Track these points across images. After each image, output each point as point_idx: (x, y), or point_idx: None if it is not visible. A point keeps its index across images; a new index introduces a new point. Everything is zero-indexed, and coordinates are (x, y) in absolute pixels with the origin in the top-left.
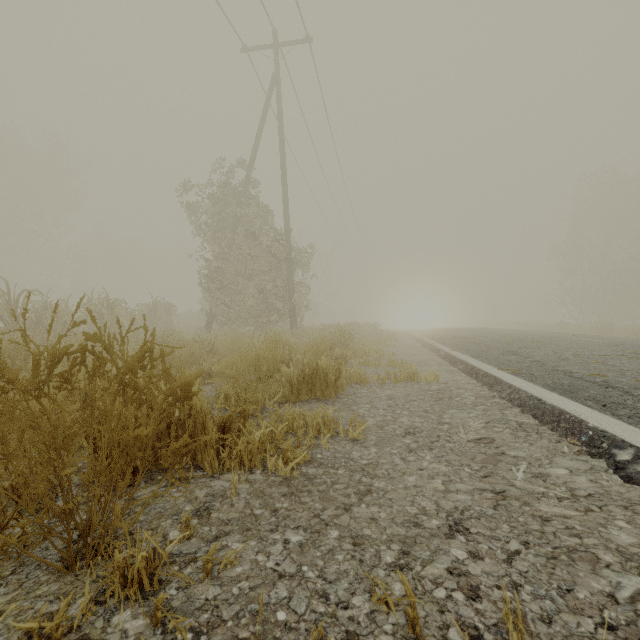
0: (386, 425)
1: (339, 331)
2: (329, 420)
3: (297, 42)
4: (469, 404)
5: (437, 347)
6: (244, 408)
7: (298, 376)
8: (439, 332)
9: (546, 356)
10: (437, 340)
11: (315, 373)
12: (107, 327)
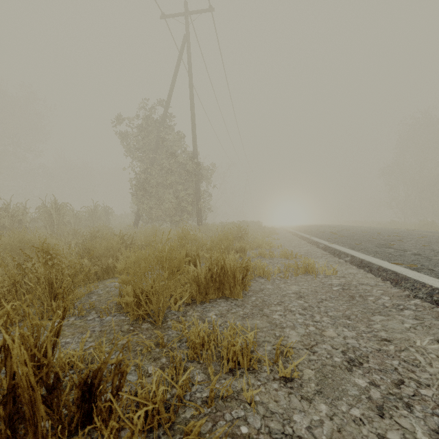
0: (315, 344)
1: (237, 227)
2: (249, 348)
3: (202, 11)
4: (390, 307)
5: (314, 240)
6: (119, 360)
7: (205, 274)
8: (307, 228)
9: (420, 249)
10: (310, 234)
11: (223, 271)
12: (55, 224)
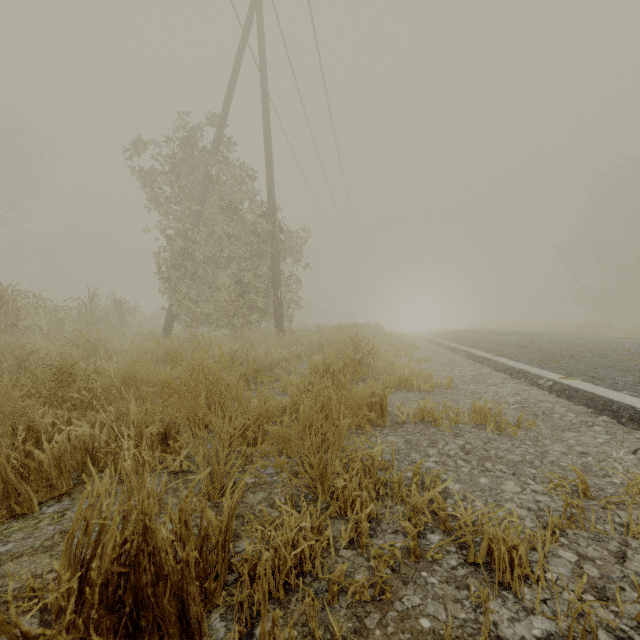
0: None
1: (352, 340)
2: None
3: None
4: None
5: (511, 365)
6: None
7: None
8: (463, 335)
9: None
10: (485, 349)
11: None
12: None
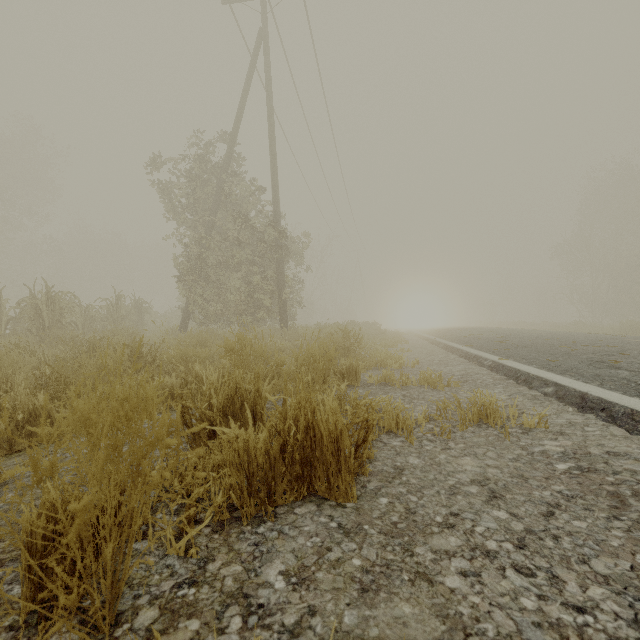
0: None
1: (342, 331)
2: None
3: None
4: None
5: (471, 353)
6: None
7: (268, 445)
8: (451, 332)
9: None
10: (460, 342)
11: (310, 434)
12: (47, 326)
